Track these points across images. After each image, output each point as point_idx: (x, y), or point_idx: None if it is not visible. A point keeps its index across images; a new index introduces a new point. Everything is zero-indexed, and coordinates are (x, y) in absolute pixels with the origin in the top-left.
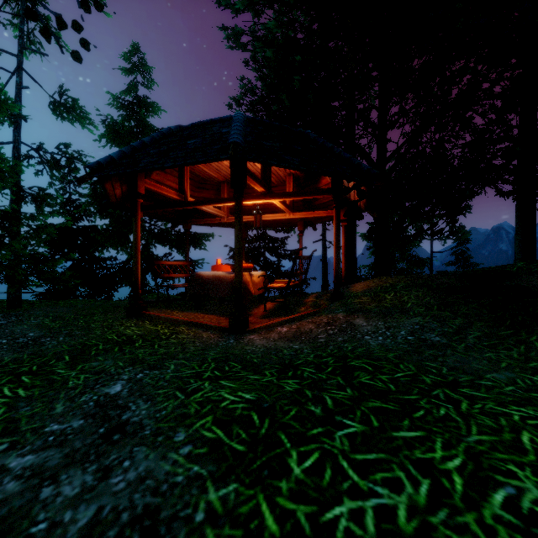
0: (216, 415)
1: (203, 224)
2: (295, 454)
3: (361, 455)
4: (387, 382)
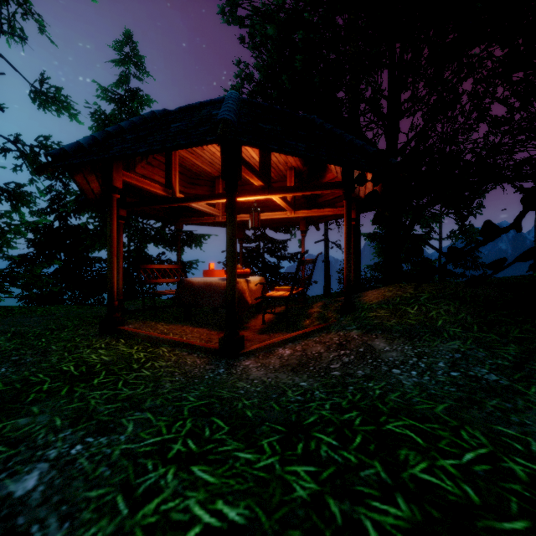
0: None
1: (196, 223)
2: None
3: None
4: (458, 477)
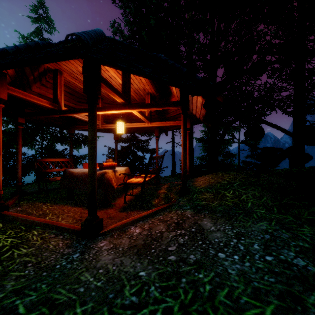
0: None
1: (84, 129)
2: None
3: None
4: None
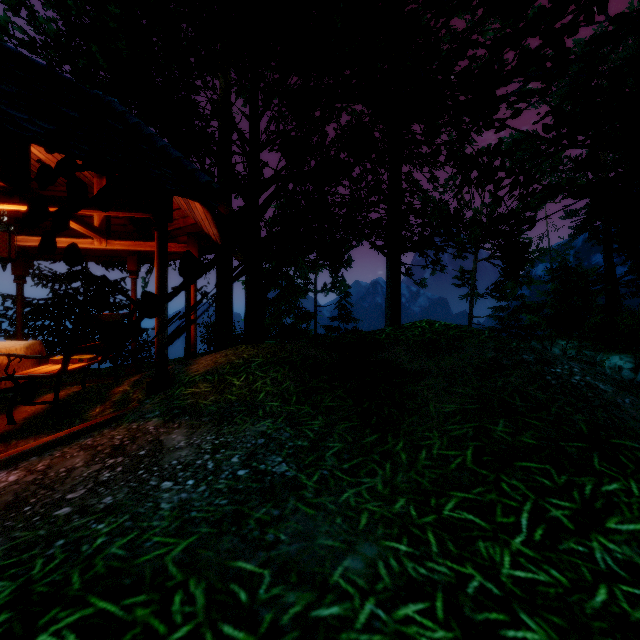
0: None
1: None
2: None
3: None
4: None
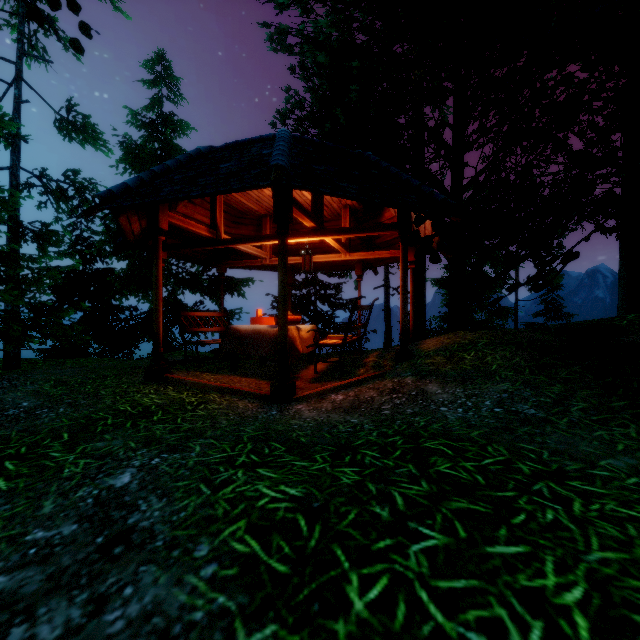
0: (251, 519)
1: (241, 266)
2: (356, 579)
3: (445, 581)
4: (474, 471)
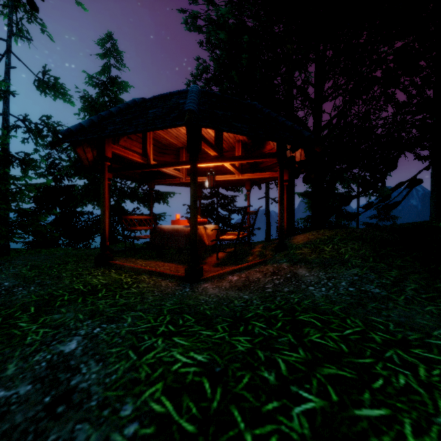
0: (166, 382)
1: (165, 183)
2: (250, 439)
3: None
4: (338, 340)
